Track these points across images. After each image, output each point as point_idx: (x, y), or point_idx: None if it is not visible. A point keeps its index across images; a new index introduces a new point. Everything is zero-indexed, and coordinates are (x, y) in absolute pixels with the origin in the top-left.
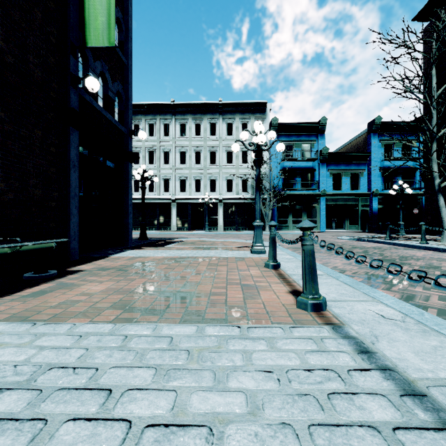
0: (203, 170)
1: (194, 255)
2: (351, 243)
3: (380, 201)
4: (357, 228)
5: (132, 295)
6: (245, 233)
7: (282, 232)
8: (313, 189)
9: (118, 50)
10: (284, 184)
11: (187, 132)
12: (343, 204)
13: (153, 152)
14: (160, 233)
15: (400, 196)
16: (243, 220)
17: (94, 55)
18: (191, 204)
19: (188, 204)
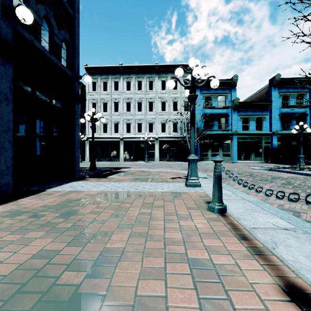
0: (143, 116)
1: (130, 189)
2: (267, 173)
3: (279, 139)
4: (261, 159)
5: None
6: (175, 164)
7: (204, 163)
8: (228, 130)
9: (65, 2)
10: (205, 126)
11: (131, 87)
12: (250, 141)
13: (106, 103)
14: (111, 164)
15: (301, 134)
16: (174, 153)
17: None
18: (134, 141)
19: (132, 141)
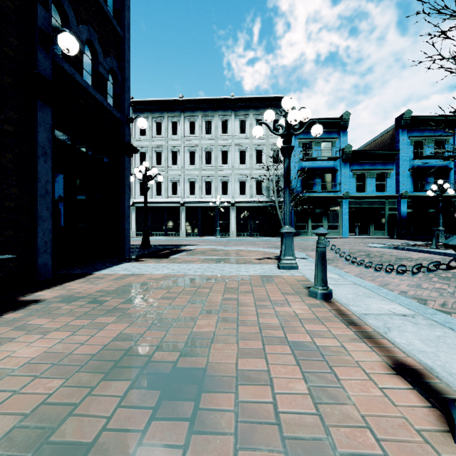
0: (214, 171)
1: (204, 272)
2: (390, 253)
3: (409, 204)
4: (384, 234)
5: (82, 374)
6: (260, 240)
7: (301, 238)
8: (335, 191)
9: (112, 18)
10: (302, 186)
11: (196, 130)
12: (368, 208)
13: (161, 153)
14: (168, 240)
15: (440, 197)
16: (257, 225)
17: (78, 16)
18: (201, 208)
19: (198, 208)
